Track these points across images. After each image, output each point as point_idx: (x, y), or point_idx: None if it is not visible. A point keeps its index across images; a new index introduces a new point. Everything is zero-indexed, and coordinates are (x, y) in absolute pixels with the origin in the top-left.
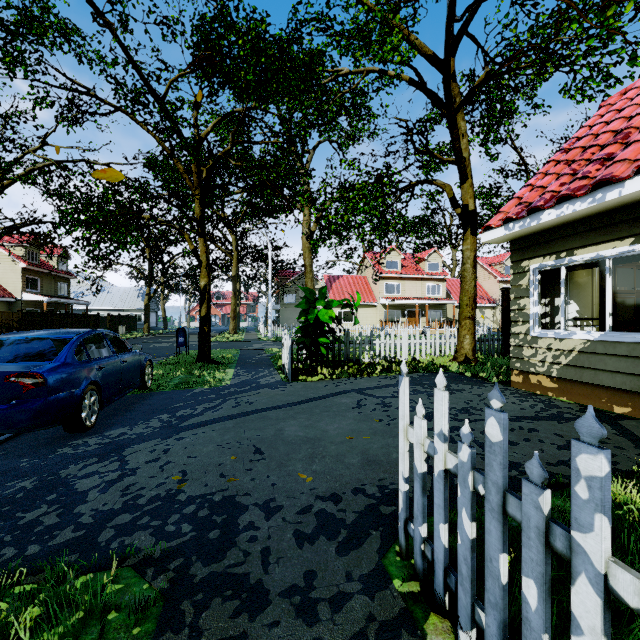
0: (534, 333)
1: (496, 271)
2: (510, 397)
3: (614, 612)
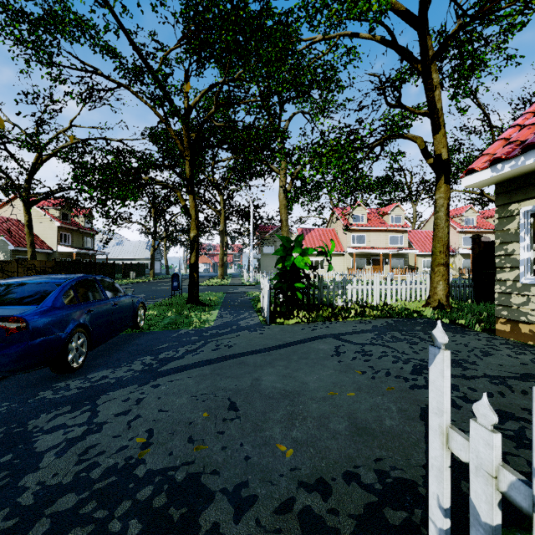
0: (525, 280)
1: (455, 223)
2: (502, 348)
3: None
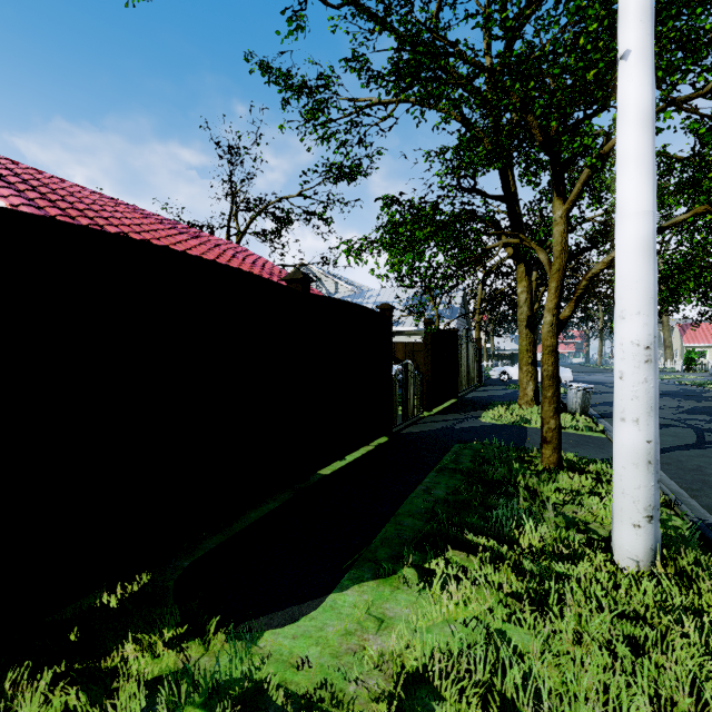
0: None
1: None
2: None
3: None
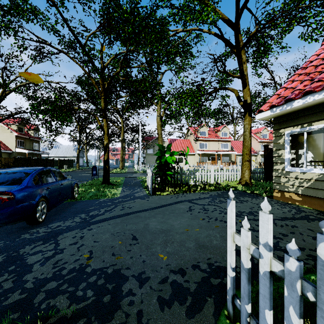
0: (287, 169)
1: (257, 136)
2: (275, 205)
3: None
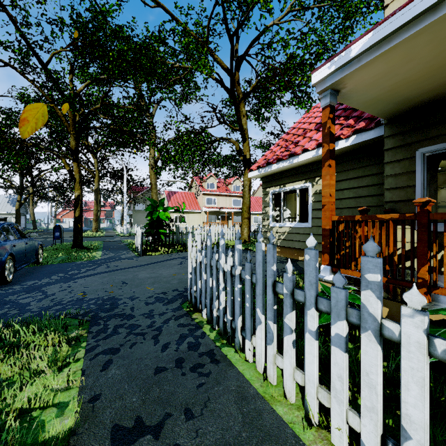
0: (271, 225)
1: None
2: None
3: (253, 305)
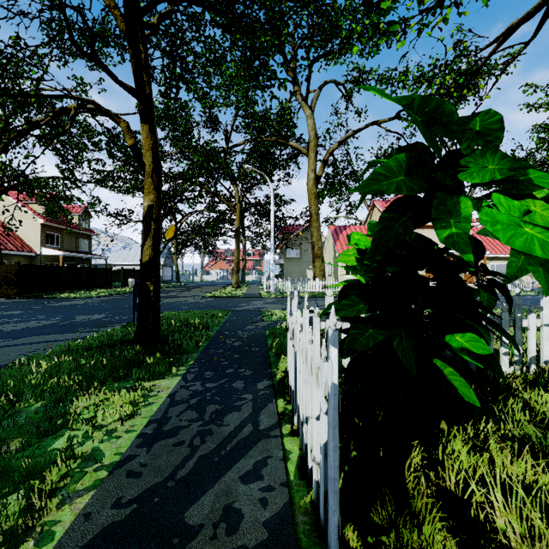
0: None
1: None
2: None
3: None
